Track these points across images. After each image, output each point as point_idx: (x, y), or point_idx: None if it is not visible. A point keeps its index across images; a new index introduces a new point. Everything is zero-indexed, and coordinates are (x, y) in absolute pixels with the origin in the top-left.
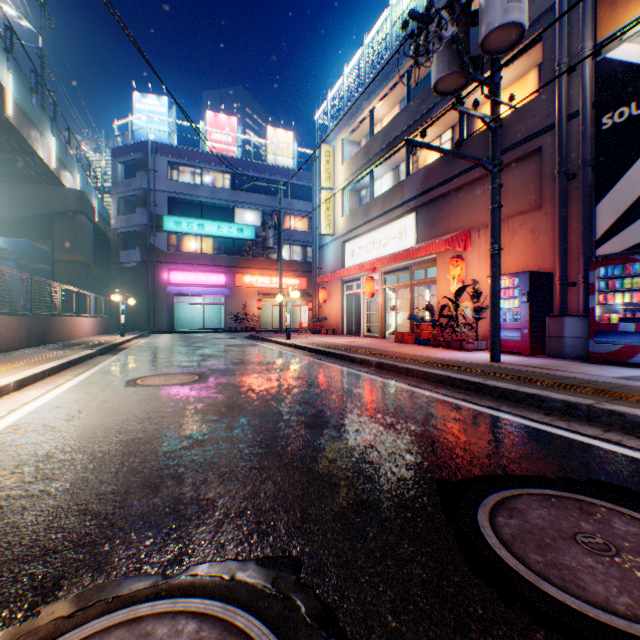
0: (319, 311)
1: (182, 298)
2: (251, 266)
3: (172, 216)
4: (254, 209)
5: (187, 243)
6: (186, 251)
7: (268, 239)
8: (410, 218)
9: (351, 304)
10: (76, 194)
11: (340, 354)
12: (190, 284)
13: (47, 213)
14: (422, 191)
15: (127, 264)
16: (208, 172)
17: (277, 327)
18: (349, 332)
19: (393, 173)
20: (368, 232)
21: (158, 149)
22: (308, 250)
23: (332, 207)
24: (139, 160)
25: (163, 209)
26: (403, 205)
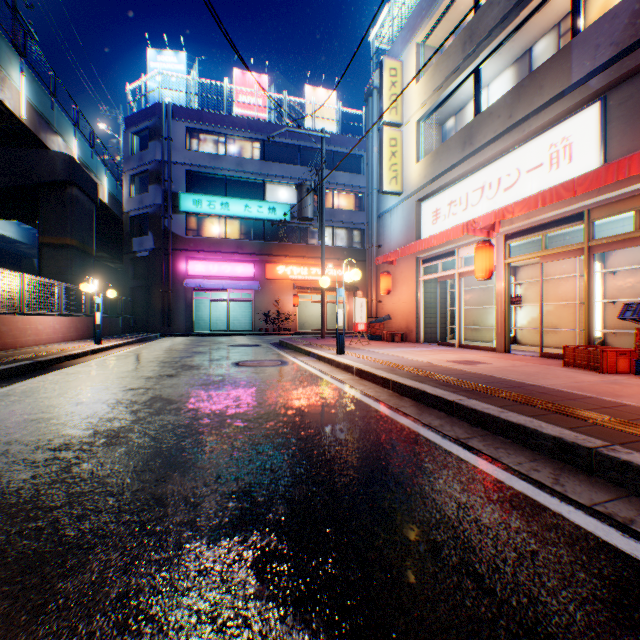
0: (376, 307)
1: (205, 294)
2: (285, 254)
3: (190, 193)
4: (288, 184)
5: (209, 227)
6: (207, 236)
7: (305, 206)
8: (584, 116)
9: (430, 295)
10: (63, 159)
11: (557, 441)
12: (212, 276)
13: (27, 183)
14: (635, 39)
15: (139, 253)
16: (233, 140)
17: (316, 328)
18: (427, 338)
19: (519, 65)
20: (469, 174)
21: (174, 113)
22: (354, 234)
23: (399, 151)
24: (152, 127)
25: (180, 185)
26: (568, 92)
